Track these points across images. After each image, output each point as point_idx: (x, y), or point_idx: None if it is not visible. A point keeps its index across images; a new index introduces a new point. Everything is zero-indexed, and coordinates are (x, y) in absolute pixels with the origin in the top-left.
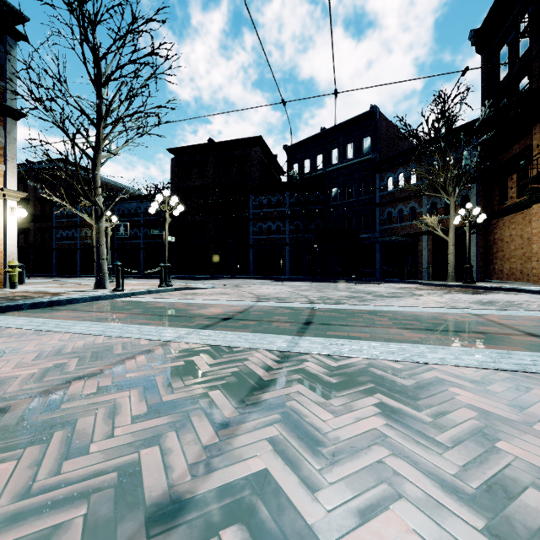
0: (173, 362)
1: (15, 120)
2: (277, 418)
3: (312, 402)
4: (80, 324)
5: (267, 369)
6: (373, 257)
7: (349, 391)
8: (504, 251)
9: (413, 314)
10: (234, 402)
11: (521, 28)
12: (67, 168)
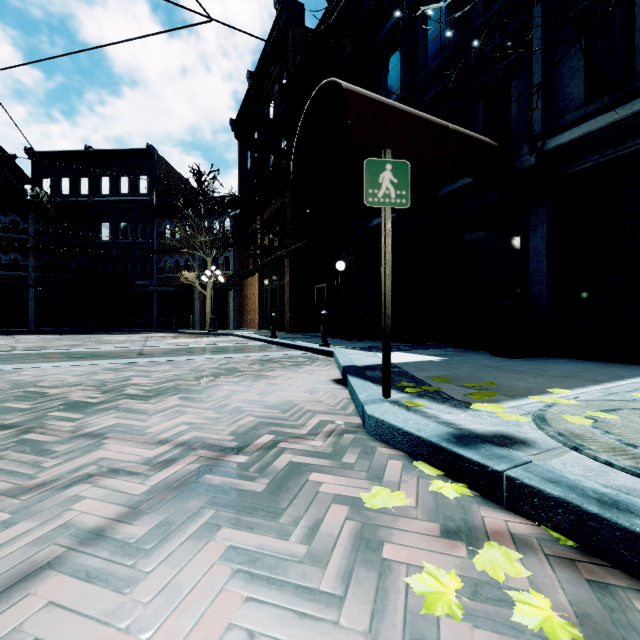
0: None
1: None
2: None
3: None
4: None
5: None
6: (151, 307)
7: None
8: (248, 306)
9: (95, 351)
10: None
11: (255, 137)
12: None
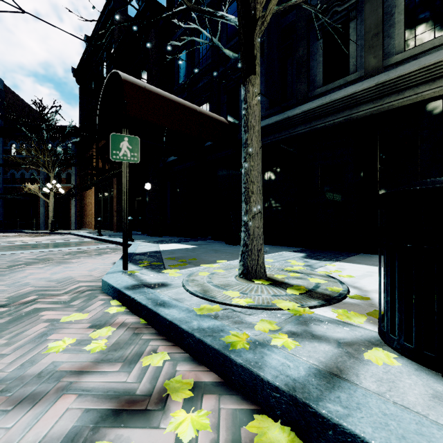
0: None
1: None
2: None
3: None
4: None
5: None
6: None
7: None
8: (87, 211)
9: None
10: None
11: (93, 85)
12: None
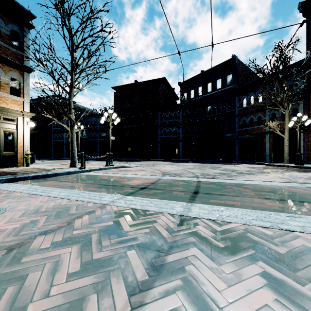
0: (106, 222)
1: (29, 73)
2: (179, 285)
3: (206, 267)
4: (56, 190)
5: (169, 231)
6: (233, 148)
7: (235, 257)
8: None
9: (267, 187)
10: (145, 263)
11: None
12: (58, 100)
